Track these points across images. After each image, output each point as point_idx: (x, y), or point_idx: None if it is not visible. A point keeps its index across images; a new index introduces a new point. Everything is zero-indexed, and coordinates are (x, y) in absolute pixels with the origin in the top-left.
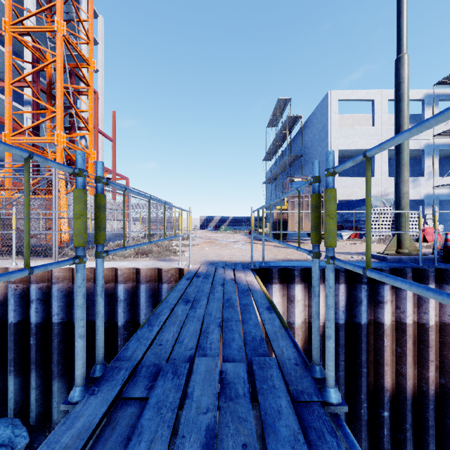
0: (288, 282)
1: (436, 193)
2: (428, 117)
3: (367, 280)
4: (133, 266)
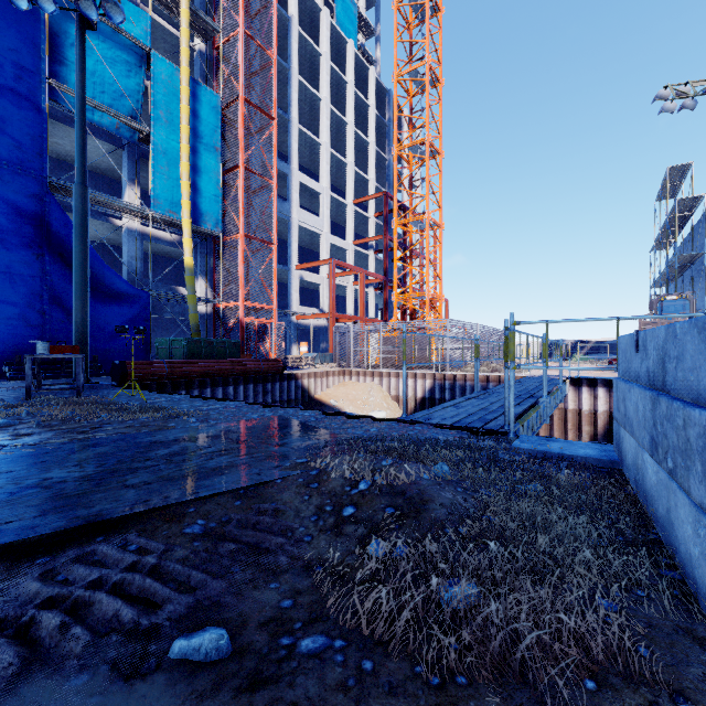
0: (594, 387)
1: None
2: None
3: None
4: (496, 375)
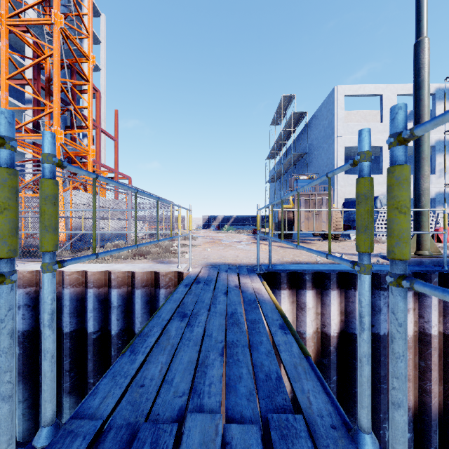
0: (298, 287)
1: (448, 191)
2: (439, 112)
3: (386, 285)
4: (129, 269)
